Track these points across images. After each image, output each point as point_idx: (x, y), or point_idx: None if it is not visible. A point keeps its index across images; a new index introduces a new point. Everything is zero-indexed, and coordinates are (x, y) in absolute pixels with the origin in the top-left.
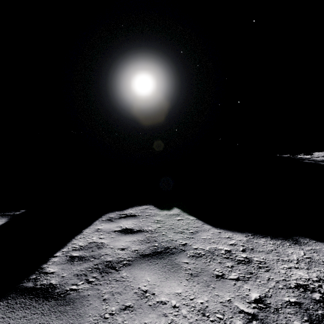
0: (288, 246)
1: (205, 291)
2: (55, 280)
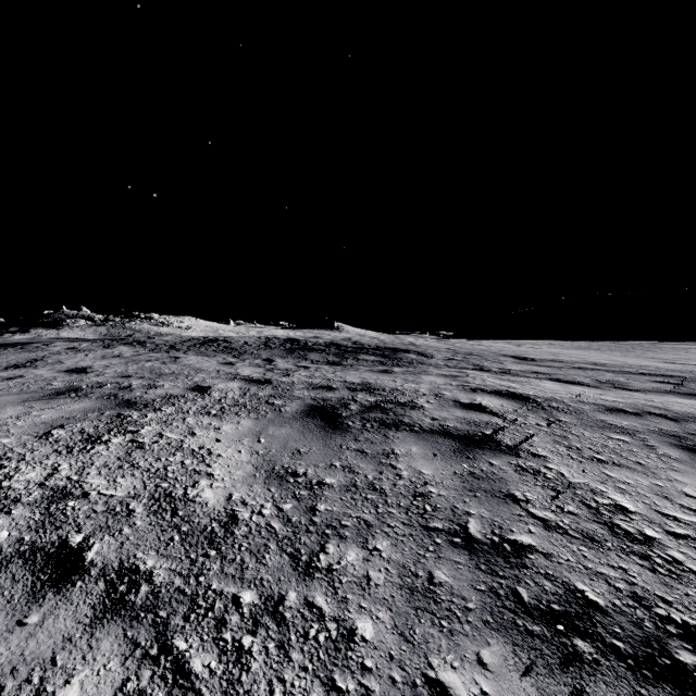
0: None
1: None
2: None
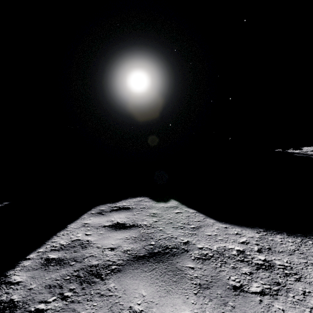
0: (312, 245)
1: (223, 312)
2: (19, 294)
